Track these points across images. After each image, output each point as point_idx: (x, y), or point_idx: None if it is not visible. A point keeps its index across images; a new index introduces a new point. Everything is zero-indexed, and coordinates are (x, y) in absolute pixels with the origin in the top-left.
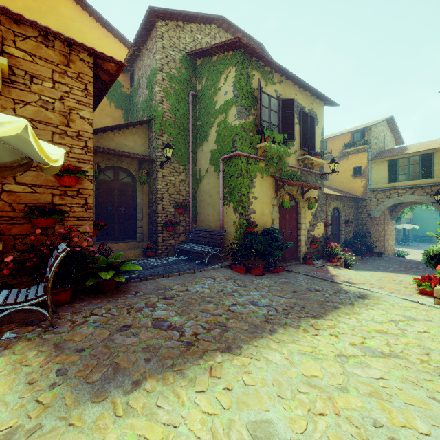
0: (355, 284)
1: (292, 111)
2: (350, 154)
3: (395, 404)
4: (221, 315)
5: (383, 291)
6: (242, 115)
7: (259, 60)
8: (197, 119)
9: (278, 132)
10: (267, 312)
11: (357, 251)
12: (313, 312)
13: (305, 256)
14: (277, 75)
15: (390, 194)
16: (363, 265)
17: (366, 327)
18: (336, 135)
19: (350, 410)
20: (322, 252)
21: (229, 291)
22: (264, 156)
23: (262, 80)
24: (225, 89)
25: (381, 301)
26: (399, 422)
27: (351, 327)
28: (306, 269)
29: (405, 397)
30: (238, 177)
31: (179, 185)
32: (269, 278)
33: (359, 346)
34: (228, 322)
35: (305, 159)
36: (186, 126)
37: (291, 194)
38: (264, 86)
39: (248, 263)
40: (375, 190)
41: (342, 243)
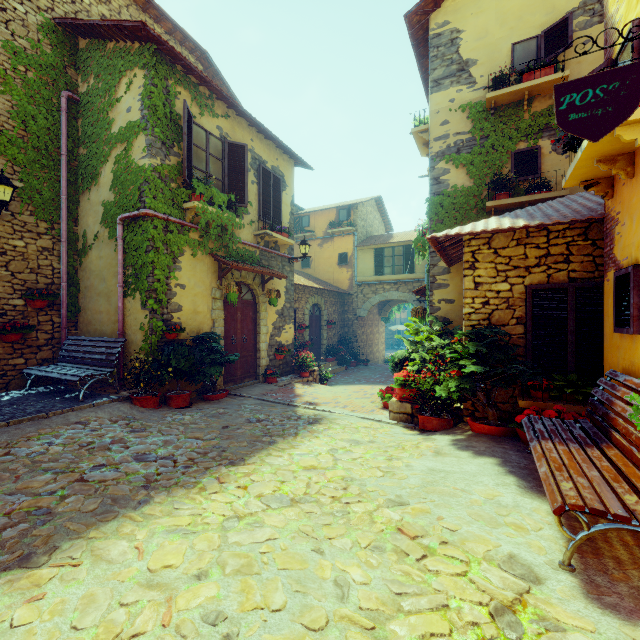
0: (316, 406)
1: (244, 162)
2: (335, 236)
3: (264, 576)
4: (54, 493)
5: (344, 411)
6: (156, 152)
7: (188, 72)
8: (80, 144)
9: (222, 190)
10: (156, 469)
11: (342, 361)
12: (234, 456)
13: (267, 371)
14: (221, 104)
15: (376, 290)
16: (345, 377)
17: (295, 465)
18: (320, 209)
19: (191, 610)
20: (292, 365)
21: (104, 444)
22: (198, 223)
23: (194, 105)
24: (128, 102)
25: (333, 424)
26: (253, 603)
27: (275, 469)
28: (264, 390)
29: (284, 560)
30: (148, 252)
31: (37, 258)
32: (198, 411)
33: (269, 496)
34: (61, 504)
35: (265, 235)
36: (55, 150)
37: (246, 283)
38: (198, 116)
39: (168, 390)
40: (362, 284)
41: (324, 351)
